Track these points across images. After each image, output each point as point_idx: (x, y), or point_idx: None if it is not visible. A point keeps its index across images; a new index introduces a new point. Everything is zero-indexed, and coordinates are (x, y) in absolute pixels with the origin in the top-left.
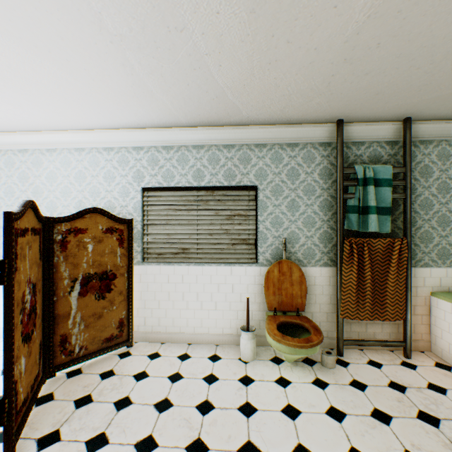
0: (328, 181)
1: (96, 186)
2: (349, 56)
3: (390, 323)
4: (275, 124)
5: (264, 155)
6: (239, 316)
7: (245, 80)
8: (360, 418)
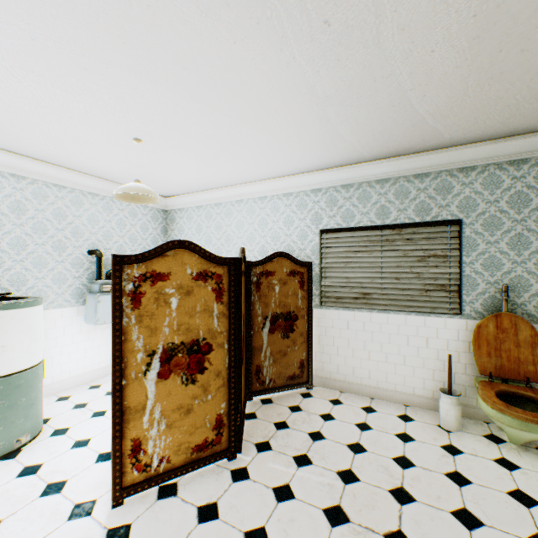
0: None
1: (276, 231)
2: None
3: None
4: (489, 140)
5: (471, 181)
6: (434, 377)
7: (453, 102)
8: None
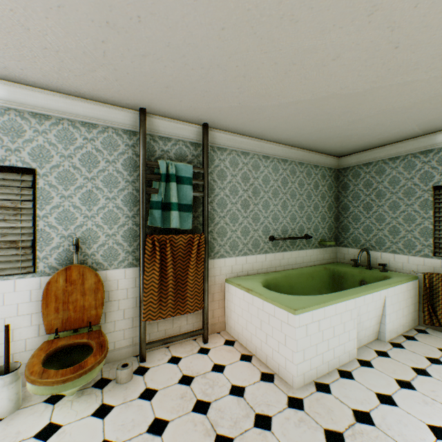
0: (135, 173)
1: None
2: (112, 20)
3: (194, 313)
4: (61, 92)
5: (47, 130)
6: (2, 352)
7: None
8: (134, 441)
